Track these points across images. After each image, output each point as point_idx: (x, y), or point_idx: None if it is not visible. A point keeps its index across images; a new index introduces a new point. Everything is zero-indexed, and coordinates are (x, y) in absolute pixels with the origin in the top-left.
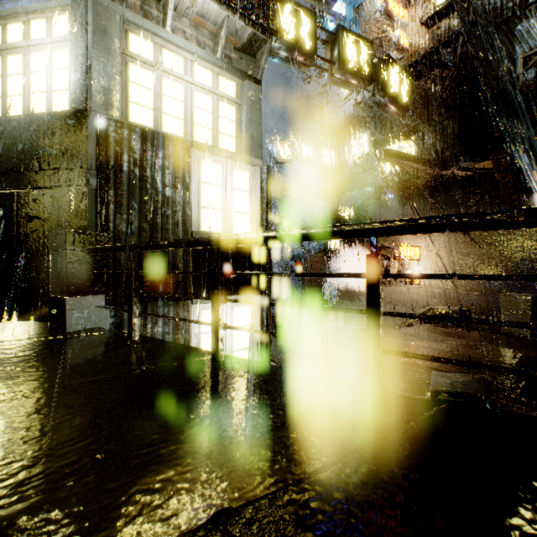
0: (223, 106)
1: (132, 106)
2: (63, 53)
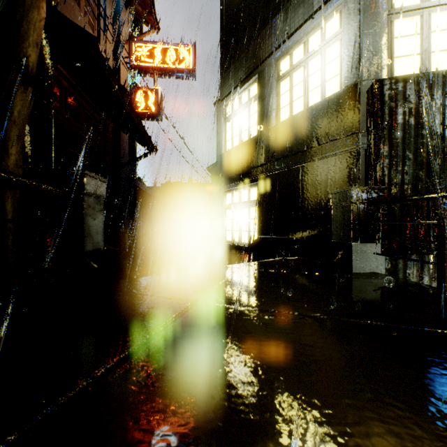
0: None
1: (397, 61)
2: (334, 47)
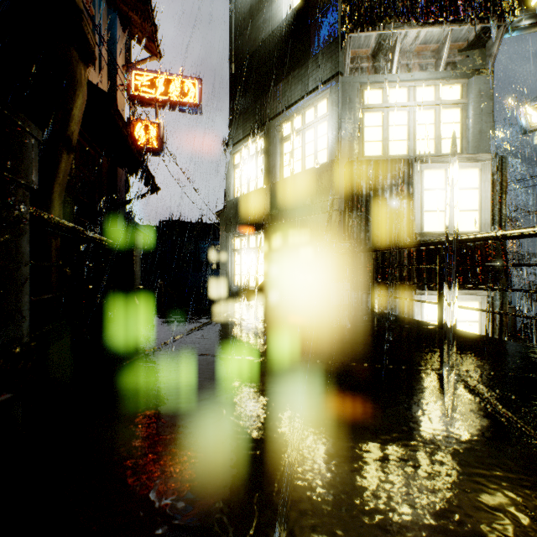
0: (446, 112)
1: (366, 145)
2: (323, 125)
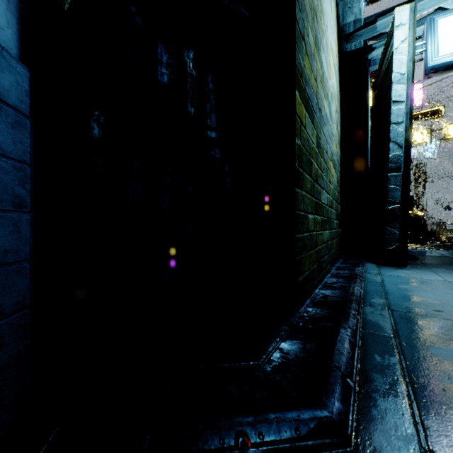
0: None
1: None
2: None
